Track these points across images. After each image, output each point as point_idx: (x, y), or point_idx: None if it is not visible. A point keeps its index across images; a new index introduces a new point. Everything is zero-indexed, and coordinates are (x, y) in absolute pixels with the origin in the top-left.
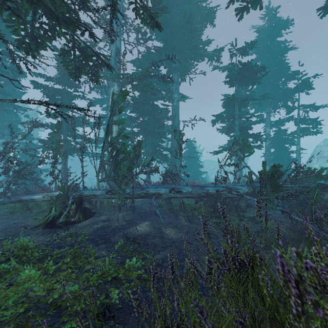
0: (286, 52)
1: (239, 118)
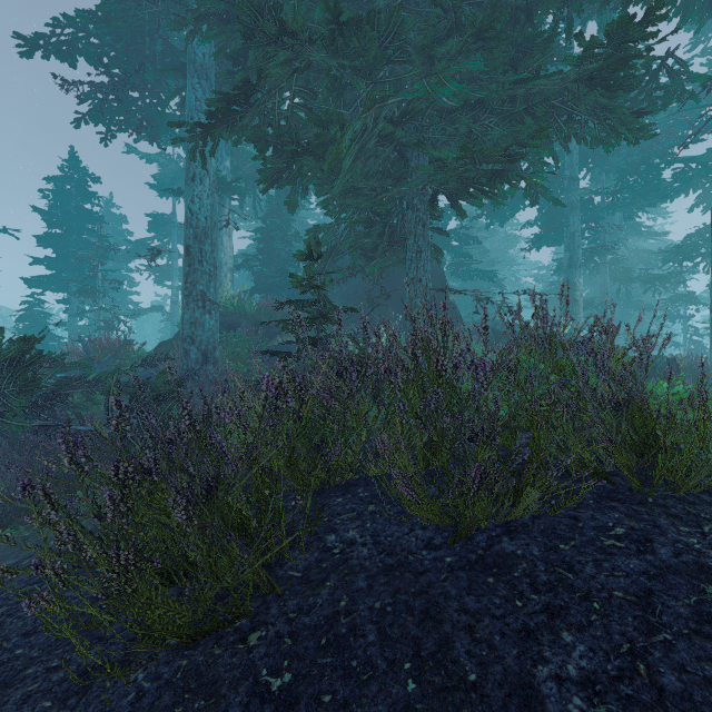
0: None
1: None
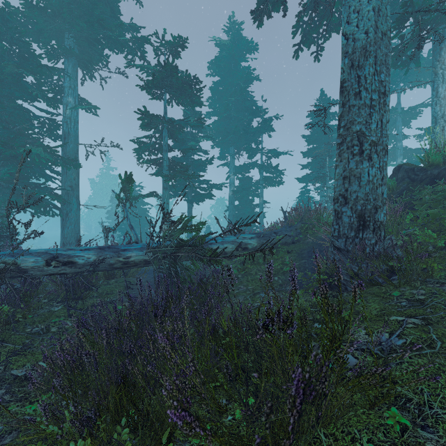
0: (252, 82)
1: (171, 149)
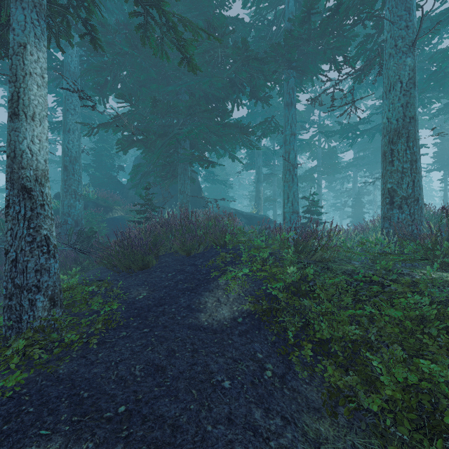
0: None
1: None
